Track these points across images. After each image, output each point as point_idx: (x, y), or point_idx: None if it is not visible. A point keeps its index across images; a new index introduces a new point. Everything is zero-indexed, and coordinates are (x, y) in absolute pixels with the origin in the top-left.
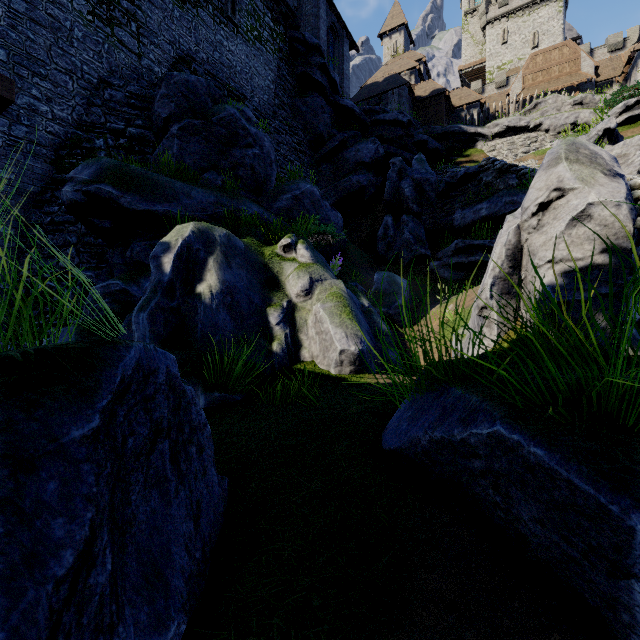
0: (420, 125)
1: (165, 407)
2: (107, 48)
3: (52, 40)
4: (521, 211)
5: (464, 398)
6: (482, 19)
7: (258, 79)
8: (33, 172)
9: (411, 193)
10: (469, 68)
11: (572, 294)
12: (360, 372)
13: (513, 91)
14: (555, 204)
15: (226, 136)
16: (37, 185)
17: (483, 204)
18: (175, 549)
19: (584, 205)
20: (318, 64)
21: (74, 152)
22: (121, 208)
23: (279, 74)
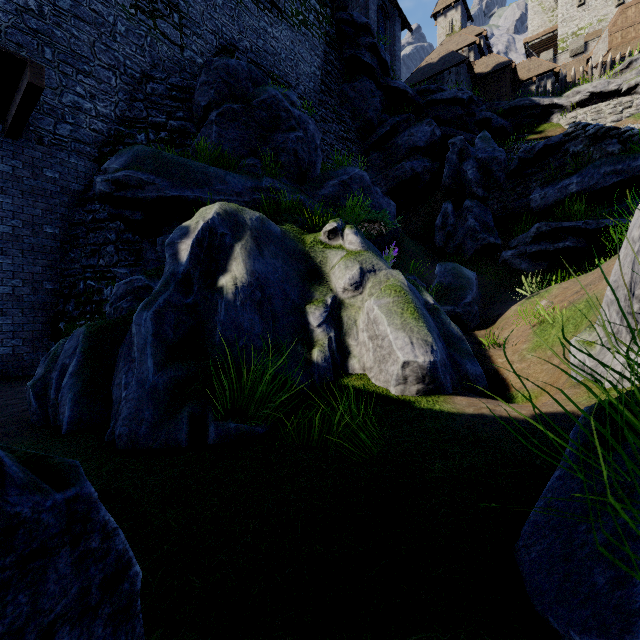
0: (482, 102)
1: None
2: (149, 41)
3: (96, 36)
4: None
5: None
6: None
7: (303, 66)
8: (77, 170)
9: (475, 175)
10: (537, 39)
11: None
12: (431, 392)
13: (596, 54)
14: None
15: (267, 120)
16: (81, 183)
17: (572, 178)
18: None
19: None
20: (367, 45)
21: (116, 149)
22: (149, 196)
23: (325, 59)
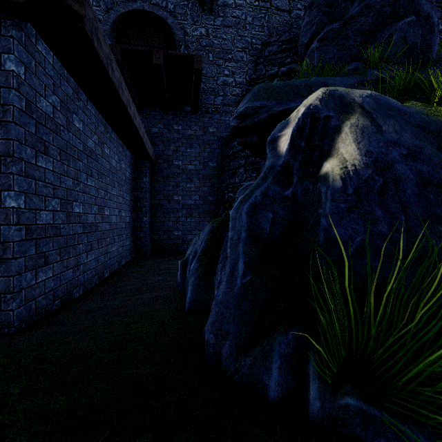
0: None
1: None
2: (267, 19)
3: (235, 33)
4: None
5: None
6: None
7: None
8: (225, 124)
9: None
10: None
11: None
12: None
13: None
14: None
15: (368, 23)
16: (227, 132)
17: None
18: None
19: None
20: None
21: None
22: (261, 118)
23: None
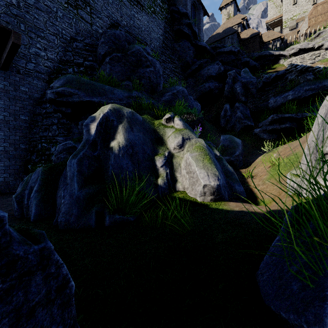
0: (245, 53)
1: None
2: (74, 21)
3: (47, 18)
4: None
5: None
6: None
7: (153, 34)
8: (37, 87)
9: (241, 90)
10: (272, 21)
11: None
12: (217, 200)
13: (302, 29)
14: None
15: (135, 62)
16: (39, 94)
17: (289, 92)
18: None
19: None
20: (186, 23)
21: (57, 76)
22: (75, 100)
23: (165, 31)
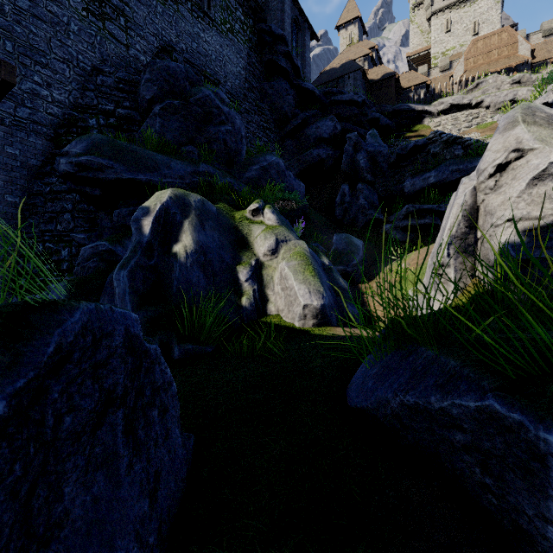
0: (373, 104)
1: (121, 372)
2: (99, 40)
3: (52, 33)
4: (477, 173)
5: (439, 361)
6: (428, 11)
7: (230, 66)
8: (35, 148)
9: (365, 164)
10: (416, 54)
11: (534, 252)
12: (322, 325)
13: (456, 73)
14: (514, 165)
15: (202, 115)
16: (38, 159)
17: (431, 172)
18: (120, 543)
19: (546, 164)
20: (283, 52)
21: (70, 130)
22: (108, 178)
23: (249, 61)
